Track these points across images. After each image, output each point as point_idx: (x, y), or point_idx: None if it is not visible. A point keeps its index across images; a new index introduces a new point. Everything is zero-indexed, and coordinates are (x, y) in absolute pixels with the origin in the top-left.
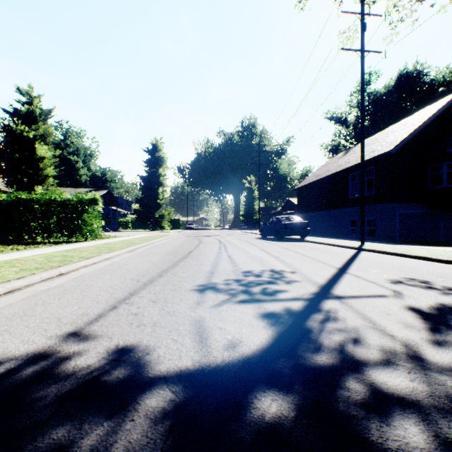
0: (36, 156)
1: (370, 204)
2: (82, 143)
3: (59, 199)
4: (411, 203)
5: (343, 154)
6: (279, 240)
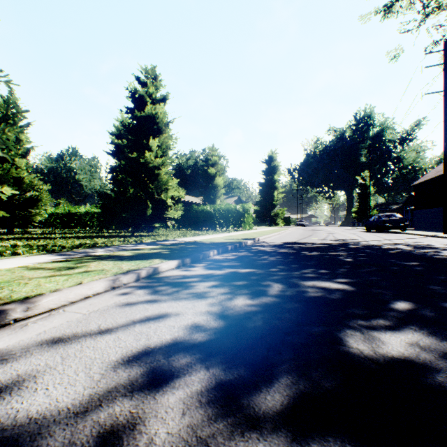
0: (217, 184)
1: None
2: None
3: (233, 207)
4: None
5: None
6: (379, 232)
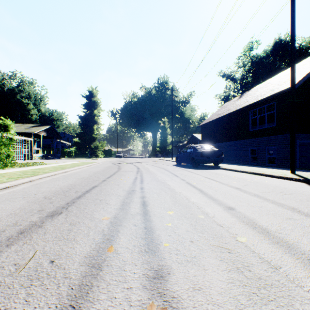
0: None
1: (271, 135)
2: (33, 90)
3: None
4: (309, 133)
5: (238, 97)
6: (195, 167)
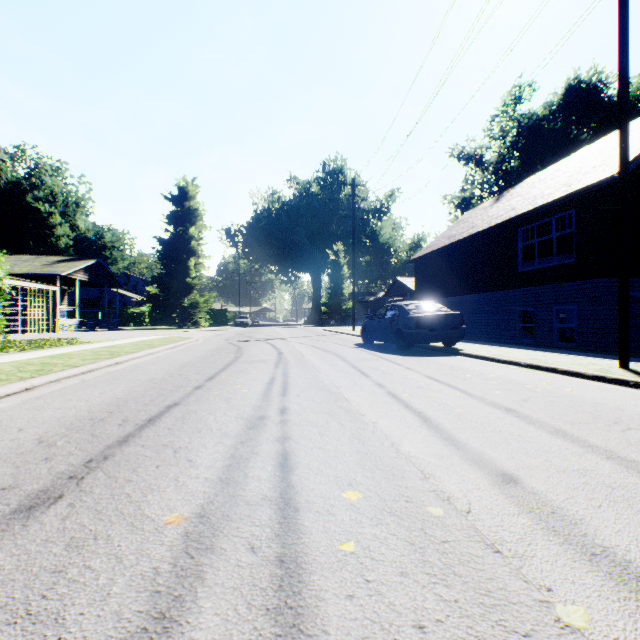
0: None
1: (564, 281)
2: (61, 184)
3: None
4: None
5: (493, 201)
6: (403, 351)
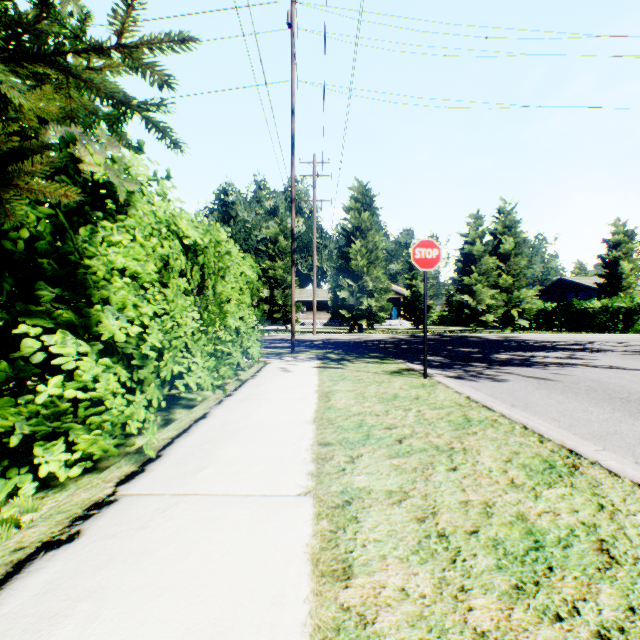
0: (617, 271)
1: None
2: None
3: (620, 303)
4: None
5: None
6: None
